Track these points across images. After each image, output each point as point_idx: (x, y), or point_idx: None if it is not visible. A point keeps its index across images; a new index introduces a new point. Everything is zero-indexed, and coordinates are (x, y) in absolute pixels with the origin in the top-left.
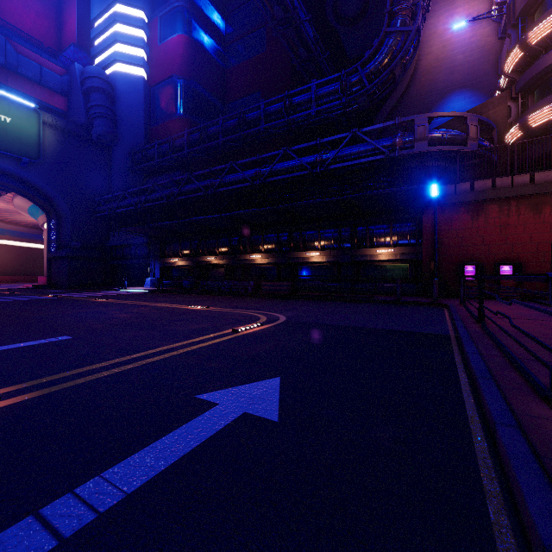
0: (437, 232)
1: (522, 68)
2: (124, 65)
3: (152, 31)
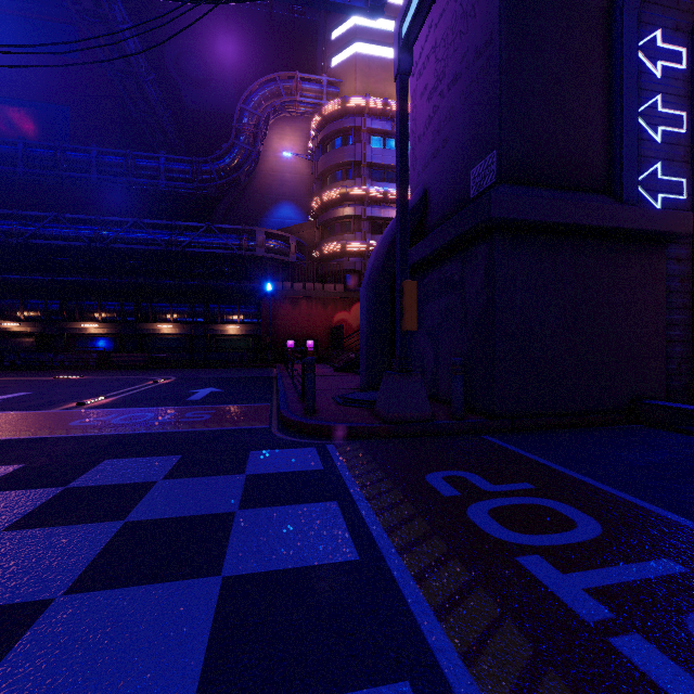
0: (271, 315)
1: (321, 210)
2: None
3: None
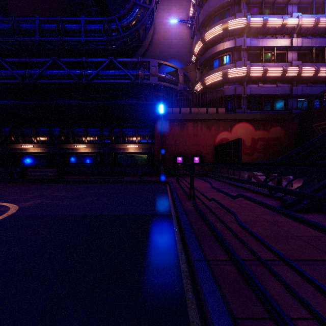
0: (163, 136)
1: (202, 53)
2: None
3: None
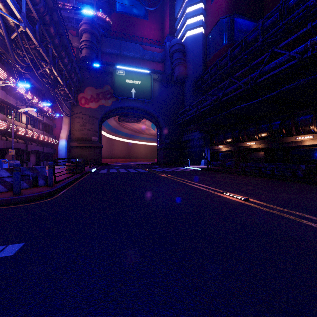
0: None
1: None
2: (191, 31)
3: None
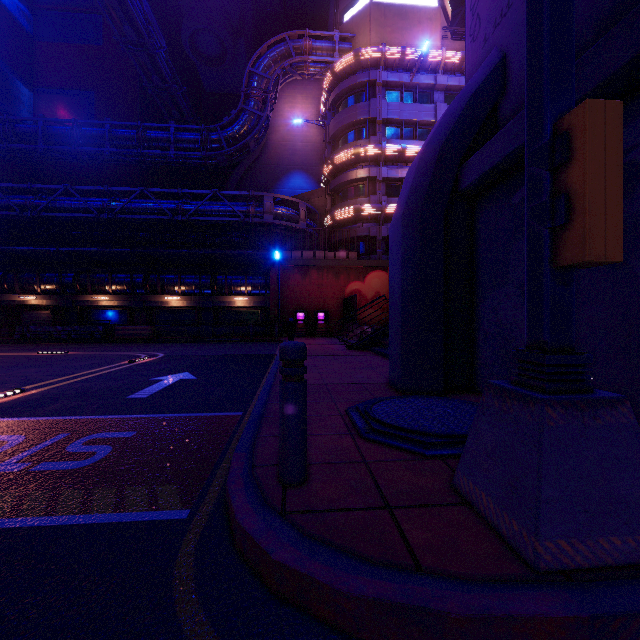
0: (280, 286)
1: (333, 175)
2: None
3: None
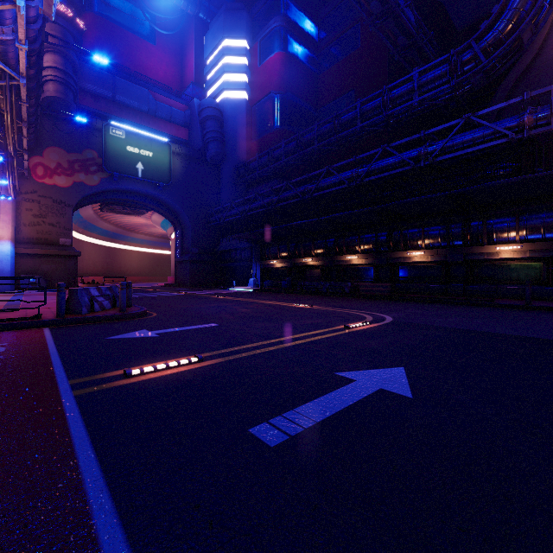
0: None
1: None
2: (230, 91)
3: (253, 56)
